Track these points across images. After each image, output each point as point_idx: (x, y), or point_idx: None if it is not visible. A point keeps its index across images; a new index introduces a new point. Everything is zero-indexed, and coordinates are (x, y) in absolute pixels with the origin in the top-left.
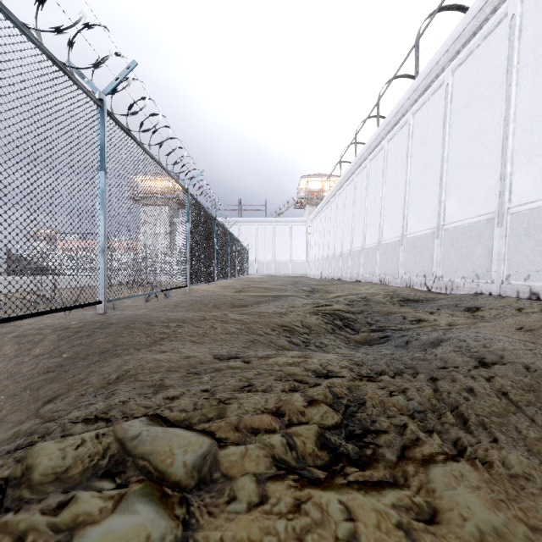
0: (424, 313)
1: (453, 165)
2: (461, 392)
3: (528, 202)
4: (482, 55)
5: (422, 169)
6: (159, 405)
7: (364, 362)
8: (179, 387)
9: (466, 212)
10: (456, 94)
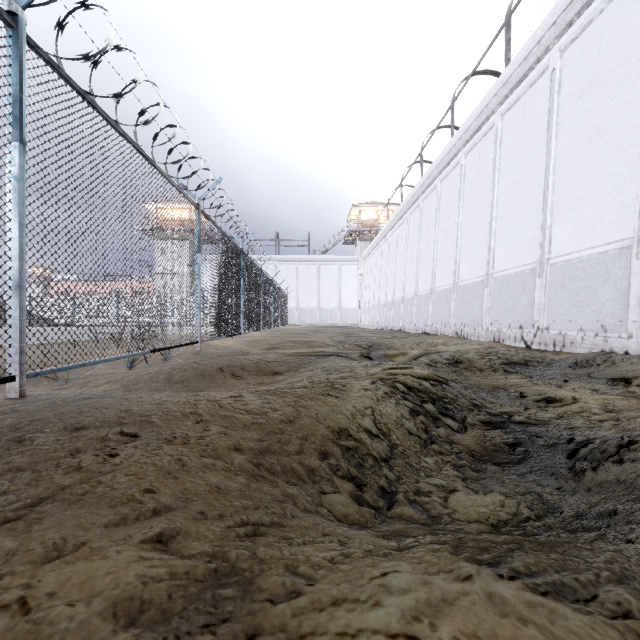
0: (548, 385)
1: (563, 177)
2: None
3: None
4: (607, 23)
5: (515, 186)
6: None
7: None
8: None
9: (584, 241)
10: (566, 81)
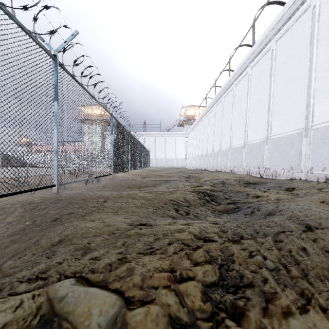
0: (260, 191)
1: (276, 99)
2: (298, 252)
3: (324, 122)
4: (294, 31)
5: (256, 102)
6: (85, 265)
7: (229, 228)
8: (100, 250)
9: (284, 129)
10: (278, 55)
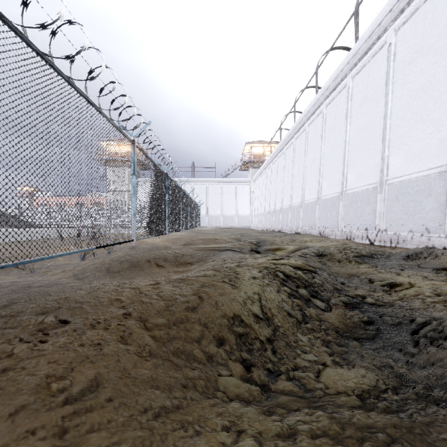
0: (390, 273)
1: (397, 121)
2: None
3: None
4: (430, 9)
5: (362, 128)
6: None
7: None
8: None
9: (412, 167)
10: (399, 52)
